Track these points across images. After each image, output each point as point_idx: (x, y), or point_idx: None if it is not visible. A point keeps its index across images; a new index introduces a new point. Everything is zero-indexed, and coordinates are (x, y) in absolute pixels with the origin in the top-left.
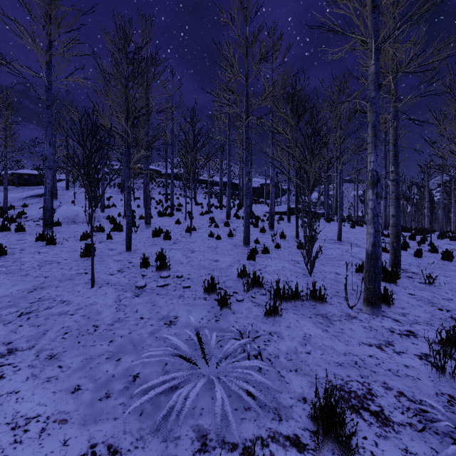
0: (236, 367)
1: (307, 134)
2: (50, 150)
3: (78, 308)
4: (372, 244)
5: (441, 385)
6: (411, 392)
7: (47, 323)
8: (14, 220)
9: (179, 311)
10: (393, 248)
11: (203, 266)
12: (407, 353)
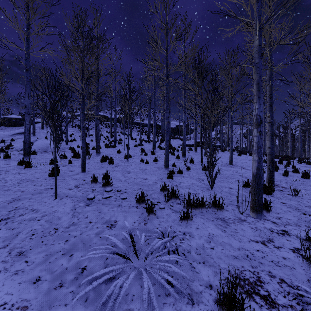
0: (159, 260)
1: (209, 90)
2: (28, 101)
3: (43, 215)
4: (257, 168)
5: (310, 273)
6: (289, 279)
7: (19, 227)
8: (3, 150)
9: (118, 216)
10: (269, 170)
11: (136, 183)
12: (283, 248)
